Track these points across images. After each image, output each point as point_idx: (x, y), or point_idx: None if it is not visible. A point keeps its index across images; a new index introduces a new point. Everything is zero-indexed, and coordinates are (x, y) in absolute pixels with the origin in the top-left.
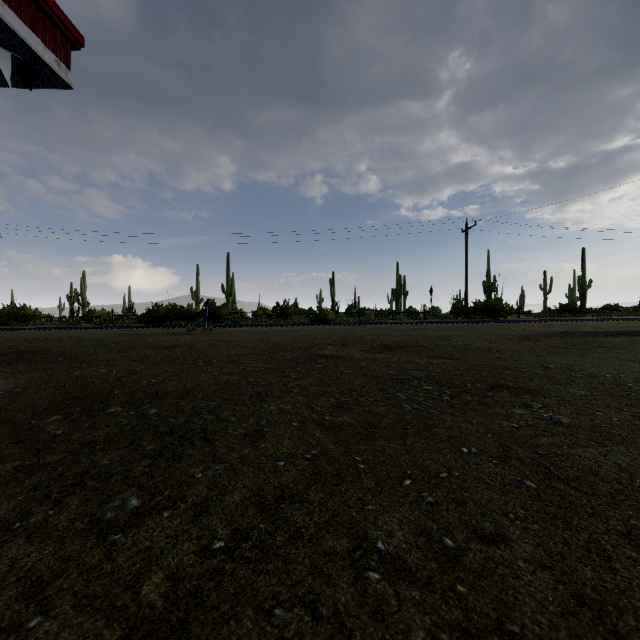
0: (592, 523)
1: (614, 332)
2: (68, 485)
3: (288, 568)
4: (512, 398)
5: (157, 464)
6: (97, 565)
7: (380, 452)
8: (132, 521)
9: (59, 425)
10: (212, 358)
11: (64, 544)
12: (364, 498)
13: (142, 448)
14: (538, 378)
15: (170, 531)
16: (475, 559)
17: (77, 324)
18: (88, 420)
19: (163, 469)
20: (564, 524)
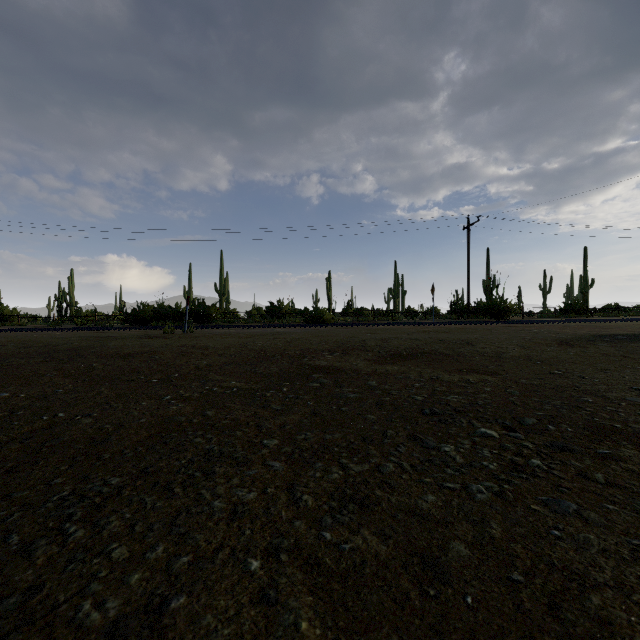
0: None
1: None
2: None
3: None
4: None
5: None
6: None
7: None
8: None
9: None
10: (174, 372)
11: None
12: None
13: None
14: None
15: None
16: None
17: (57, 325)
18: None
19: None
20: None
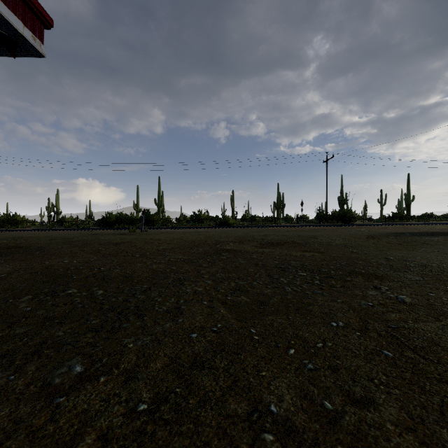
0: (441, 388)
1: (433, 233)
2: (29, 353)
3: (198, 429)
4: (365, 282)
5: (99, 335)
6: (42, 427)
7: (270, 325)
8: (75, 385)
9: (29, 303)
10: (146, 252)
11: (18, 406)
12: (259, 365)
13: (89, 322)
14: (383, 267)
15: (104, 395)
16: (351, 421)
17: (52, 227)
18: (51, 299)
19: (103, 340)
20: (419, 389)
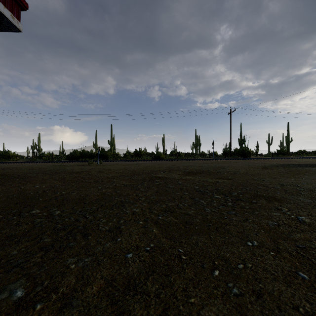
0: None
1: (310, 164)
2: None
3: None
4: (268, 204)
5: (47, 255)
6: None
7: (195, 245)
8: (11, 313)
9: None
10: (99, 178)
11: None
12: (187, 289)
13: (42, 241)
14: (279, 191)
15: None
16: None
17: (34, 160)
18: (16, 219)
19: (50, 259)
20: None
